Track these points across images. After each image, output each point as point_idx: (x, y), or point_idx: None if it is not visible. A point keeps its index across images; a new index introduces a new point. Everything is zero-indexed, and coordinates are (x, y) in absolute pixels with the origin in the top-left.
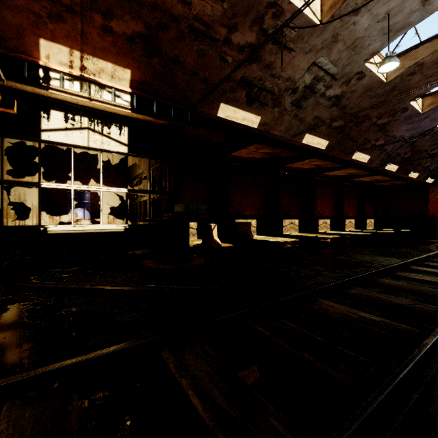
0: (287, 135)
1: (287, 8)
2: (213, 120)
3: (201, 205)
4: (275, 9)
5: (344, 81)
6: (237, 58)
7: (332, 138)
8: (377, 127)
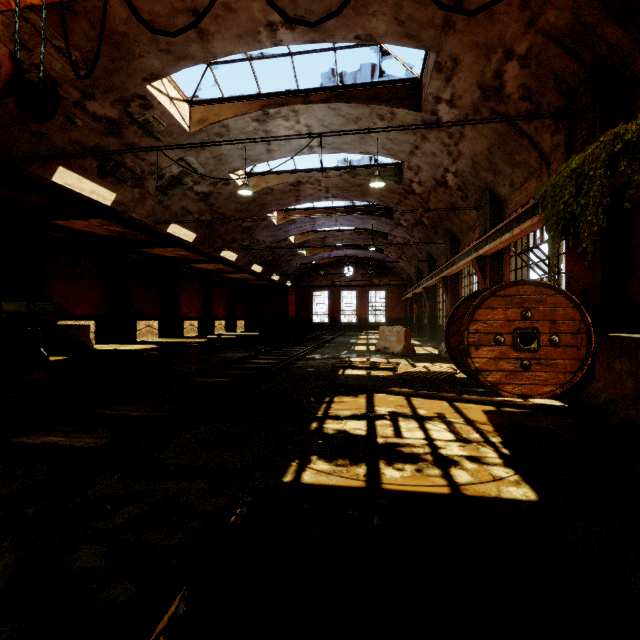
0: (150, 221)
1: (157, 106)
2: (42, 182)
3: (48, 304)
4: (144, 101)
5: (212, 183)
6: (91, 125)
7: (200, 232)
8: (243, 229)
